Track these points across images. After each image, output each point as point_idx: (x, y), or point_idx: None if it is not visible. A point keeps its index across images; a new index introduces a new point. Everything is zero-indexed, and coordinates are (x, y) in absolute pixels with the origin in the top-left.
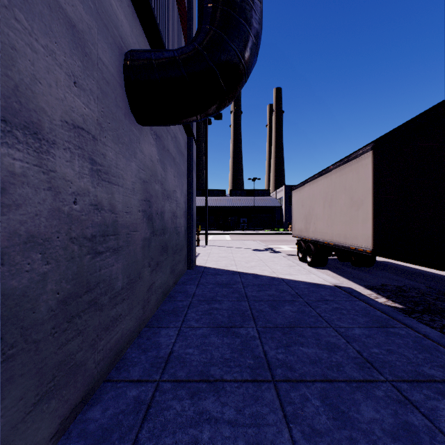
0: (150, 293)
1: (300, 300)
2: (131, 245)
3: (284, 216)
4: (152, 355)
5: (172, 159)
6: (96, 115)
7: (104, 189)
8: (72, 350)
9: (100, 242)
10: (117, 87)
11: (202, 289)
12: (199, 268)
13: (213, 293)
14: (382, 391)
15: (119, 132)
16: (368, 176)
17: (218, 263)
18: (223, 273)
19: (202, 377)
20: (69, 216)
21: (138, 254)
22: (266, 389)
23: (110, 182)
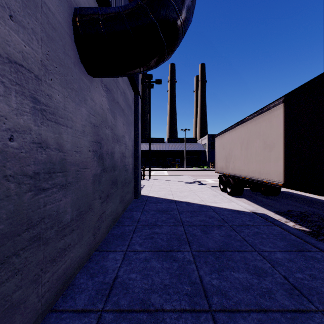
0: (101, 221)
1: (225, 225)
2: (81, 181)
3: (207, 157)
4: (98, 281)
5: (121, 110)
6: (39, 56)
7: (50, 128)
8: (7, 291)
9: (45, 179)
10: (65, 36)
11: (146, 215)
12: (144, 197)
13: (154, 218)
14: (317, 323)
15: (68, 78)
16: (279, 124)
17: (159, 193)
18: (162, 201)
19: (143, 306)
20: (2, 153)
21: (88, 188)
22: (205, 321)
23: (58, 123)
